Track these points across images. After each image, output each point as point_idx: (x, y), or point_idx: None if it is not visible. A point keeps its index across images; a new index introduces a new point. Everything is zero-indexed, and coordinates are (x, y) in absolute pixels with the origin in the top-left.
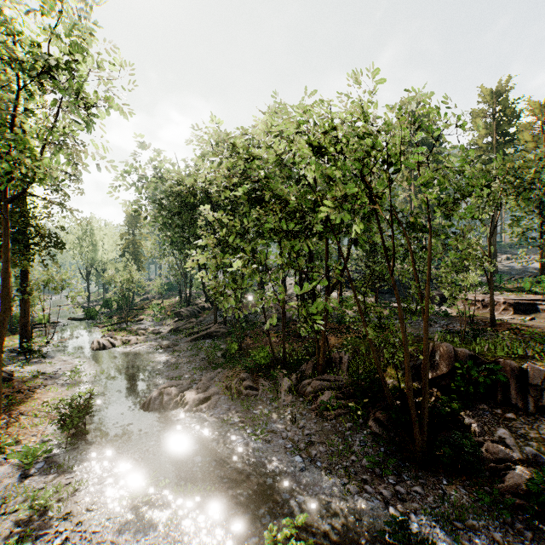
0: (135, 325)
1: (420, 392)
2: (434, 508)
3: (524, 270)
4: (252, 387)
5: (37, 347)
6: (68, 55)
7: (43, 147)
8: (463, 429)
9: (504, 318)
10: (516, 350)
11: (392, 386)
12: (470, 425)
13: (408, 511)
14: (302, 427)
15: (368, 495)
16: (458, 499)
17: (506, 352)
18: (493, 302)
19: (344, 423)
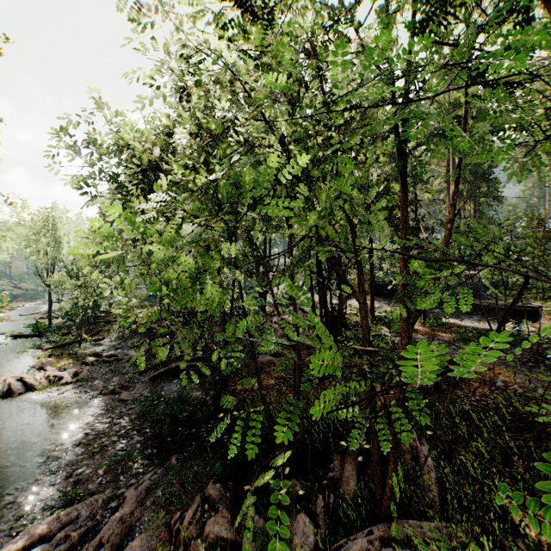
0: (91, 347)
1: None
2: None
3: None
4: (225, 537)
5: None
6: None
7: None
8: None
9: None
10: None
11: None
12: None
13: None
14: None
15: None
16: None
17: None
18: None
19: None
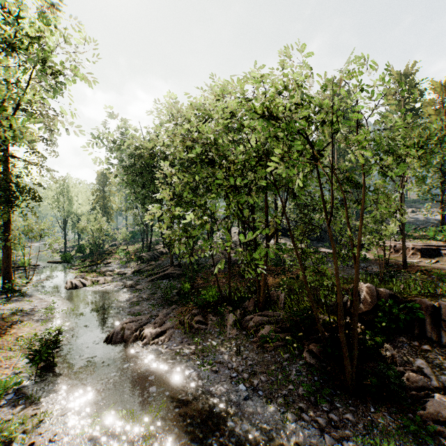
0: (104, 267)
1: (347, 326)
2: (365, 435)
3: (427, 221)
4: (202, 321)
5: (19, 287)
6: (39, 31)
7: (15, 111)
8: (386, 359)
9: (413, 261)
10: (428, 289)
11: (322, 320)
12: (391, 356)
13: (341, 438)
14: (246, 358)
15: (305, 422)
16: (385, 425)
17: (419, 291)
18: (405, 248)
19: (282, 354)
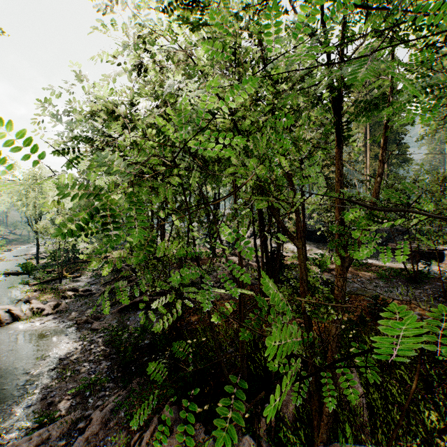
0: (70, 283)
1: None
2: None
3: None
4: None
5: None
6: None
7: None
8: None
9: None
10: None
11: None
12: None
13: None
14: None
15: None
16: None
17: None
18: None
19: None
